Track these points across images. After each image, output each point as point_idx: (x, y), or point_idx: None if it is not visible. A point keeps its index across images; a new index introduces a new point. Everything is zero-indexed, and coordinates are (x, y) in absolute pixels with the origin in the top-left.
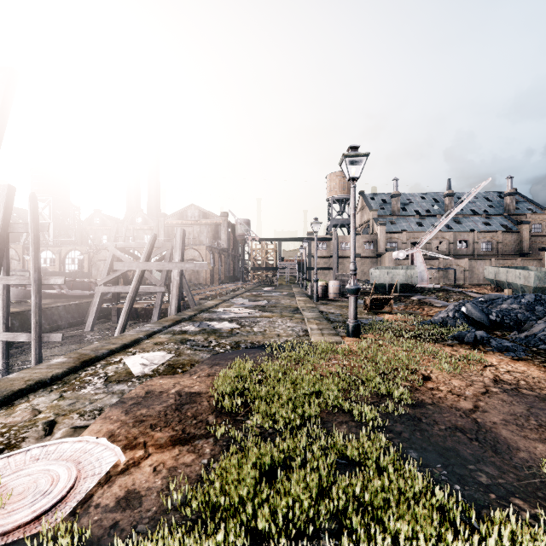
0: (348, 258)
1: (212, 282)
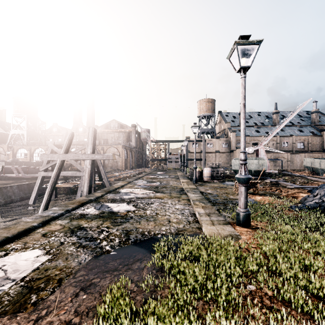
0: (212, 153)
1: (125, 168)
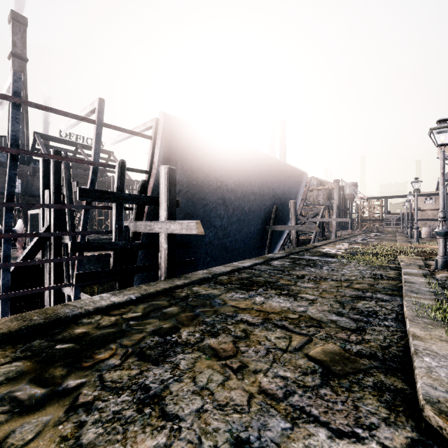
0: None
1: None
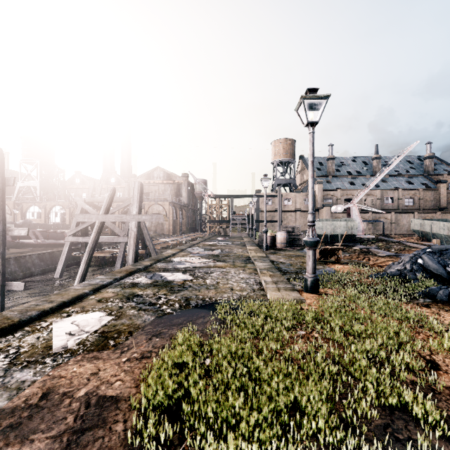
0: (290, 212)
1: (174, 233)
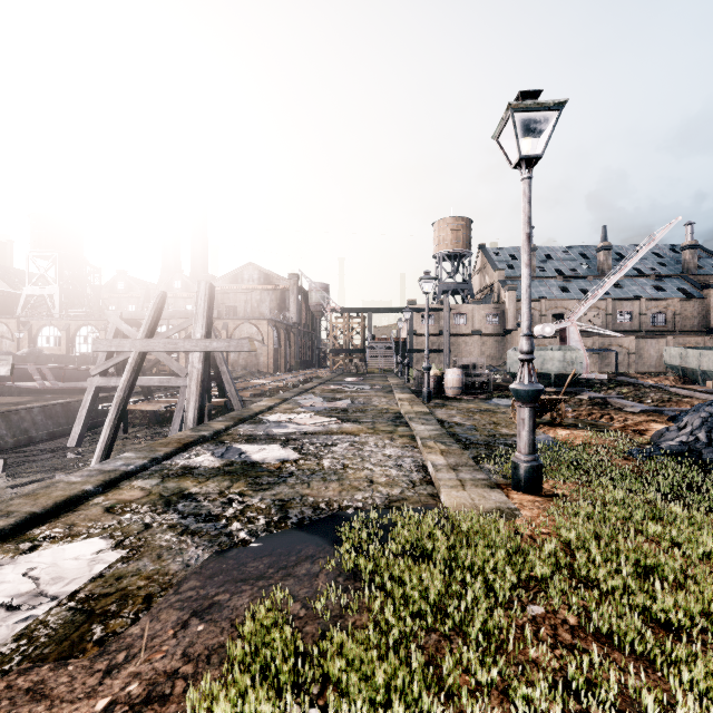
0: (464, 335)
1: (276, 370)
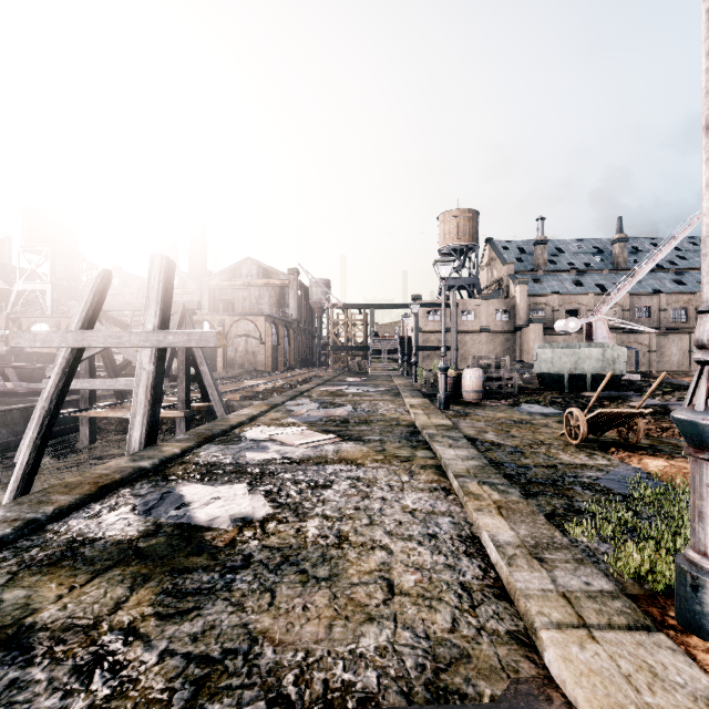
0: (472, 332)
1: (274, 368)
